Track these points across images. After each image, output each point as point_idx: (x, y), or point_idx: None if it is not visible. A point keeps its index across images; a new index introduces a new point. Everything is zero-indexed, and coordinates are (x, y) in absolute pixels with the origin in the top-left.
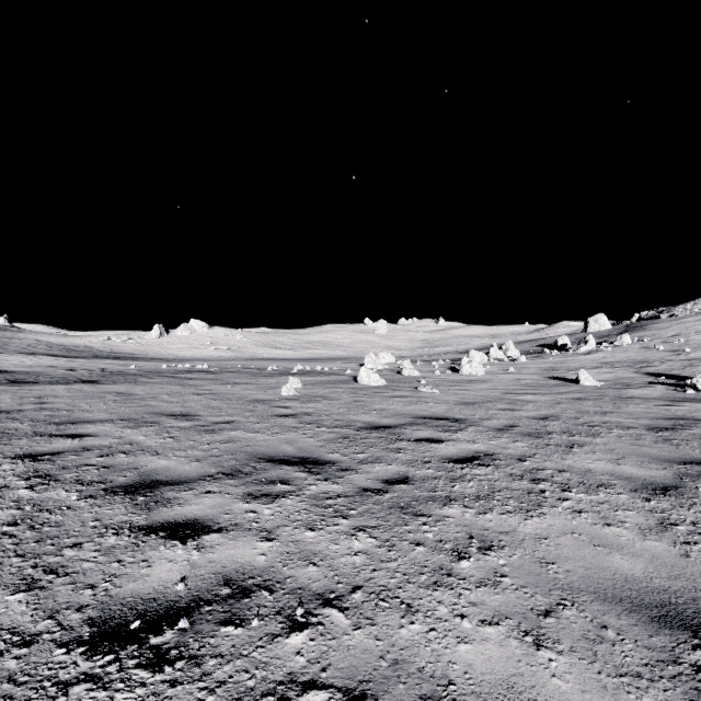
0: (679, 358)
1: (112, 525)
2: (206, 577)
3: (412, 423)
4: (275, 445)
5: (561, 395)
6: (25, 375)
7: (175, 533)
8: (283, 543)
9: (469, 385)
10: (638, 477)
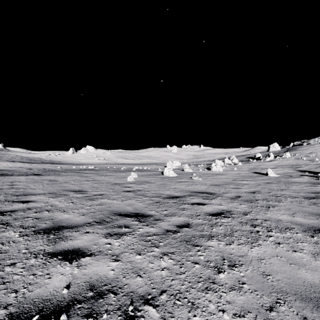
0: (313, 163)
1: (34, 252)
2: (80, 285)
3: (190, 195)
4: (123, 206)
5: (260, 181)
6: (8, 171)
7: (67, 257)
8: (123, 263)
9: (216, 176)
10: (304, 223)
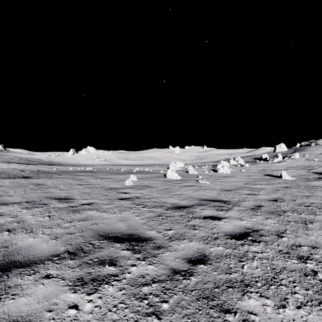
0: None
1: None
2: None
3: (199, 204)
4: (113, 222)
5: (276, 185)
6: None
7: None
8: None
9: (224, 178)
10: None
